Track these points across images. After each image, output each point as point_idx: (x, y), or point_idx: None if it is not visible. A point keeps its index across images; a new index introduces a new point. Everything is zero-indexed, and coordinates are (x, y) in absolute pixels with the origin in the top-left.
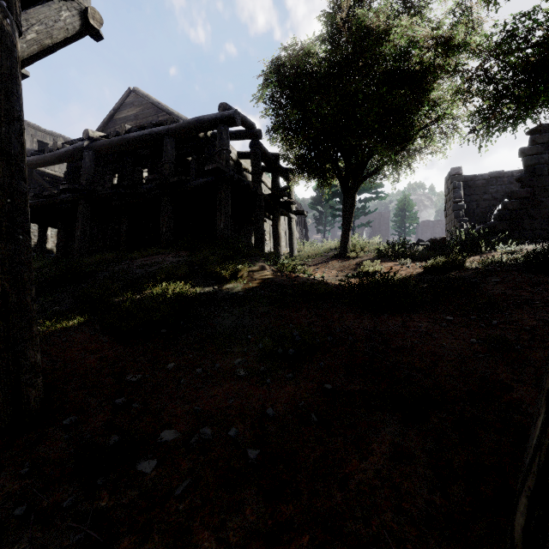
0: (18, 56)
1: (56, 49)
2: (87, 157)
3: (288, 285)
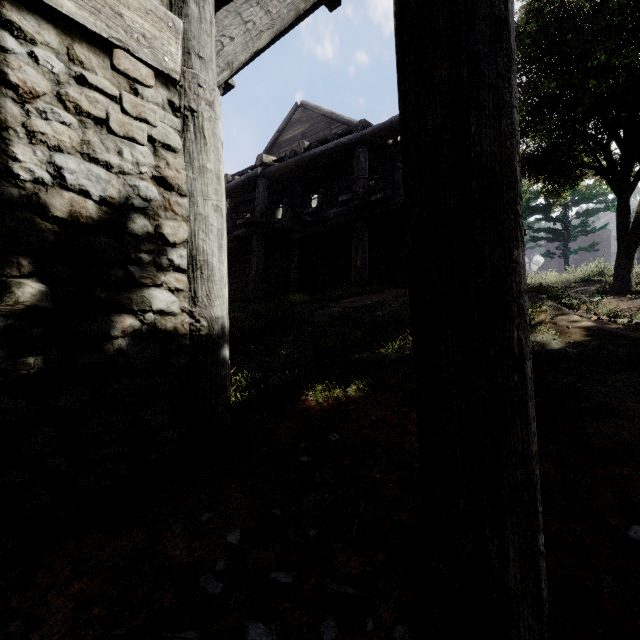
0: None
1: (282, 34)
2: (260, 186)
3: (638, 337)
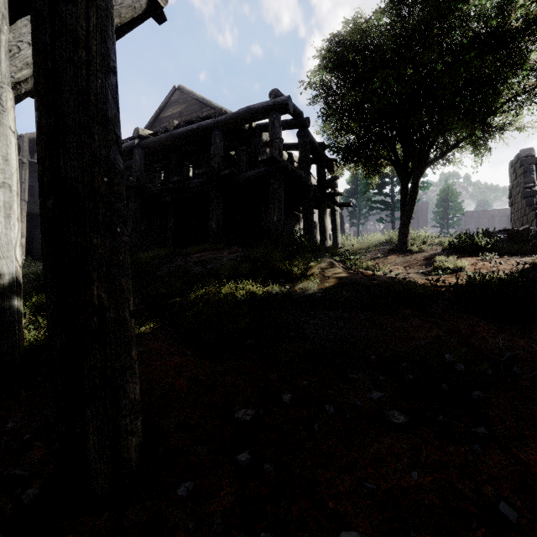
0: None
1: (119, 36)
2: (137, 155)
3: (369, 284)
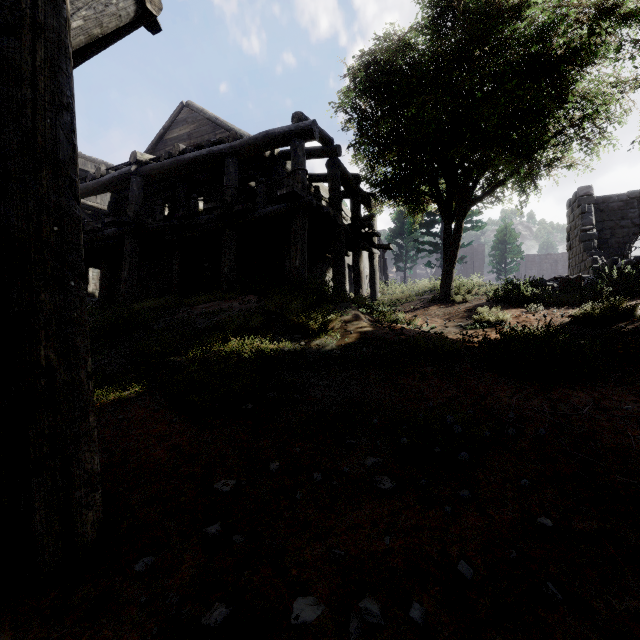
0: (67, 17)
1: (104, 46)
2: (134, 184)
3: (395, 340)
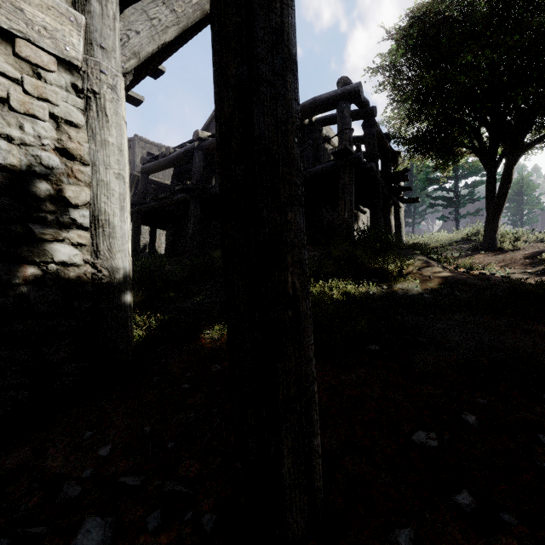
0: None
1: (199, 29)
2: (197, 157)
3: (482, 285)
